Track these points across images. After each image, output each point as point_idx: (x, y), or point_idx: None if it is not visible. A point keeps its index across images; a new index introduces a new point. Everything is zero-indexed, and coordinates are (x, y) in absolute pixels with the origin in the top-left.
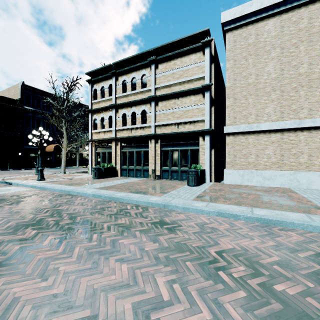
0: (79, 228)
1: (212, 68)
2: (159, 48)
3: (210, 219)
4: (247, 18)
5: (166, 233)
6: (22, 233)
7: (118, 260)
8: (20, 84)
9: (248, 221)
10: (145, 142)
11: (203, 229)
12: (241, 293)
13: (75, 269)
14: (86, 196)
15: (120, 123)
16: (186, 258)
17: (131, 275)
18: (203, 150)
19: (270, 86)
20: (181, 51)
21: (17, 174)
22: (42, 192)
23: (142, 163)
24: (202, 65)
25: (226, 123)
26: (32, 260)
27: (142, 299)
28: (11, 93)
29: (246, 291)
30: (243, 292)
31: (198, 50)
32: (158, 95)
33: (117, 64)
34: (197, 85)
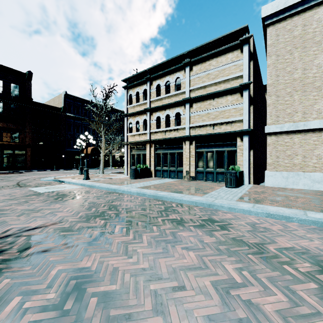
0: (138, 220)
1: (251, 66)
2: (194, 50)
3: (259, 219)
4: (292, 9)
5: (219, 230)
6: (94, 222)
7: (184, 248)
8: (63, 93)
9: (302, 223)
10: (179, 144)
11: (255, 228)
12: (312, 285)
13: (150, 252)
14: (131, 194)
15: (154, 126)
16: (246, 252)
17: (200, 261)
18: (241, 151)
19: (320, 80)
20: (217, 51)
21: (63, 174)
22: (91, 189)
23: (176, 165)
24: (240, 64)
25: (267, 122)
26: (112, 242)
27: (217, 279)
28: (56, 102)
29: (316, 284)
30: (313, 284)
31: (235, 49)
32: (193, 97)
33: (151, 69)
34: (234, 84)
